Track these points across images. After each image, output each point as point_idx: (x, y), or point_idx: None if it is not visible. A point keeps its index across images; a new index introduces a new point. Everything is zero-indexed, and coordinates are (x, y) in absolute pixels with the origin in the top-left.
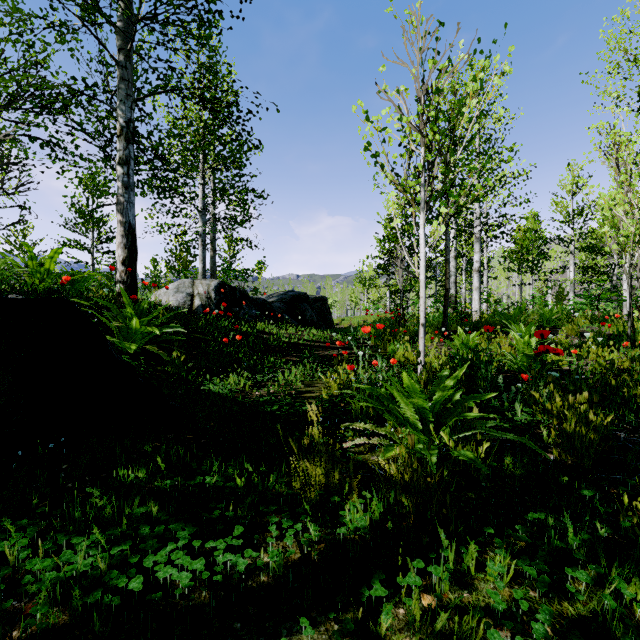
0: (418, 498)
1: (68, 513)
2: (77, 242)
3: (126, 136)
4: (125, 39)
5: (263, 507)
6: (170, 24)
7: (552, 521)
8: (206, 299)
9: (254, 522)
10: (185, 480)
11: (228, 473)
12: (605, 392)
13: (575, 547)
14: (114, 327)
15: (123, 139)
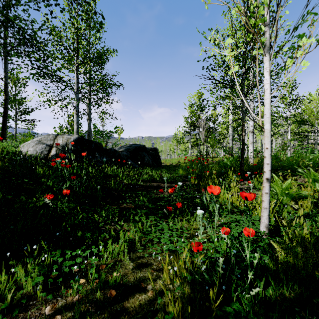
0: None
1: None
2: None
3: None
4: None
5: None
6: None
7: None
8: (62, 149)
9: None
10: None
11: None
12: None
13: None
14: None
15: None
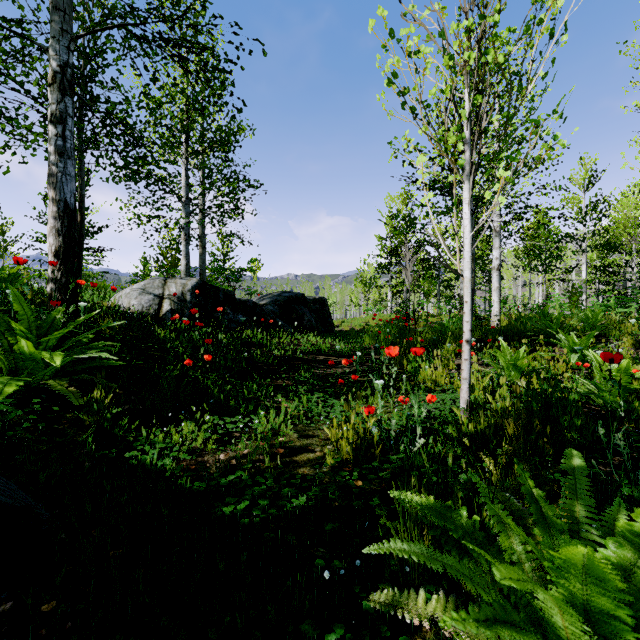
0: None
1: None
2: None
3: (60, 85)
4: None
5: None
6: None
7: None
8: (178, 302)
9: None
10: None
11: None
12: None
13: None
14: (4, 349)
15: (56, 89)
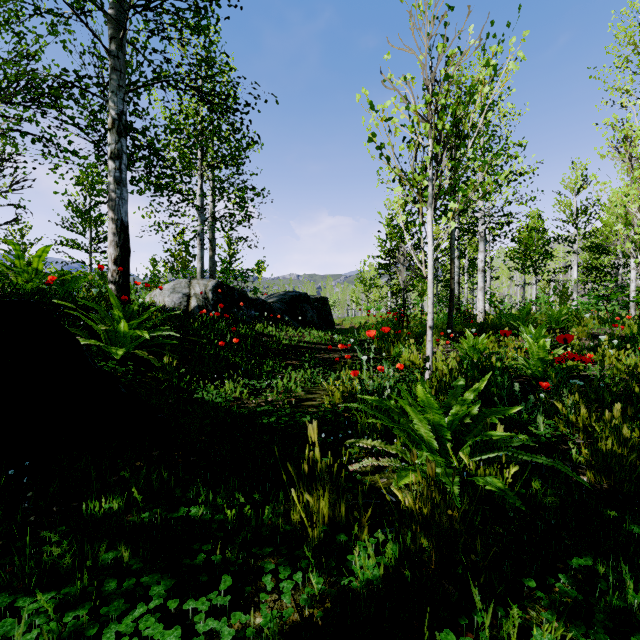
0: (440, 540)
1: (19, 562)
2: (74, 241)
3: (118, 129)
4: (117, 27)
5: (256, 548)
6: (164, 11)
7: (603, 570)
8: (203, 300)
9: (245, 566)
10: (167, 512)
11: (217, 503)
12: (628, 400)
13: (636, 606)
14: (101, 330)
15: (115, 132)
